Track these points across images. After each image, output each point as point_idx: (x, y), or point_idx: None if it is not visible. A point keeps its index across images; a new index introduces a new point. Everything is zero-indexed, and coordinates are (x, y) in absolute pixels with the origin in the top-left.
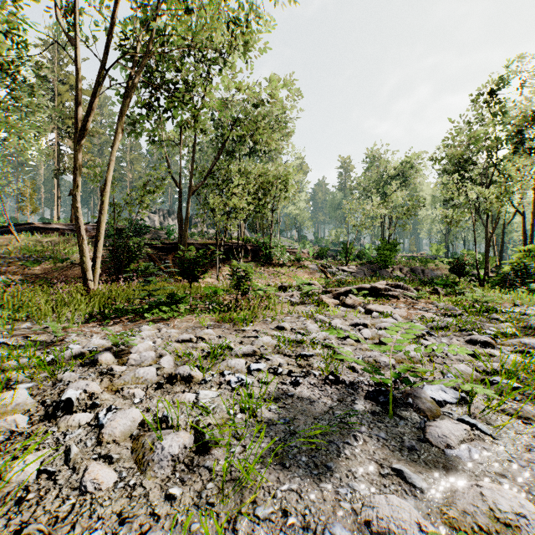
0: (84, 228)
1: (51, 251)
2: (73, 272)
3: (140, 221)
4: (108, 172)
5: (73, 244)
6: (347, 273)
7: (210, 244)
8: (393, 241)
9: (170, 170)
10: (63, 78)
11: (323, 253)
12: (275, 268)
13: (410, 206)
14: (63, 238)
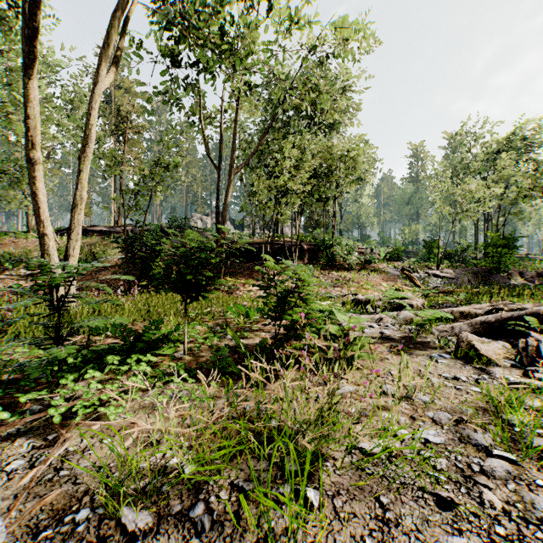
0: (130, 230)
1: (84, 253)
2: (97, 276)
3: (192, 224)
4: (91, 128)
5: (108, 245)
6: (442, 280)
7: (257, 243)
8: (509, 234)
9: (206, 151)
10: (119, 83)
11: (398, 254)
12: (339, 273)
13: (532, 186)
14: (102, 240)
